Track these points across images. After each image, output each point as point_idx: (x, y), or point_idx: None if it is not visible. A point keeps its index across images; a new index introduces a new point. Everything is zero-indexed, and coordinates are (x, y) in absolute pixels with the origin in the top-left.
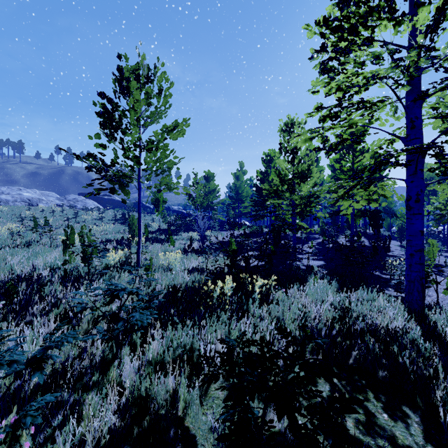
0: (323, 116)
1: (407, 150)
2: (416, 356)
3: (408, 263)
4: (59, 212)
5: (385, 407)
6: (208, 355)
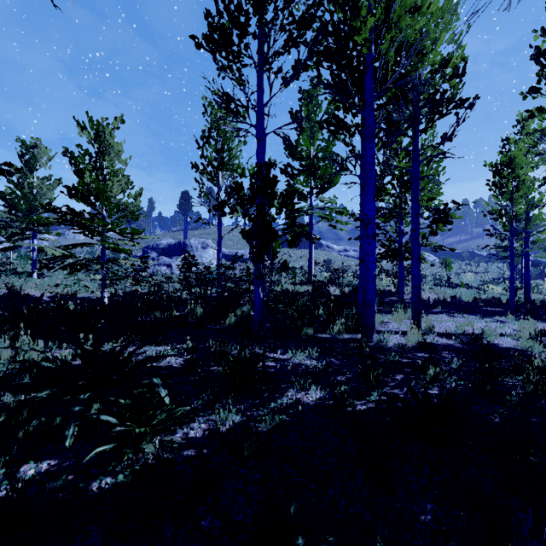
0: None
1: None
2: None
3: None
4: None
5: None
6: None
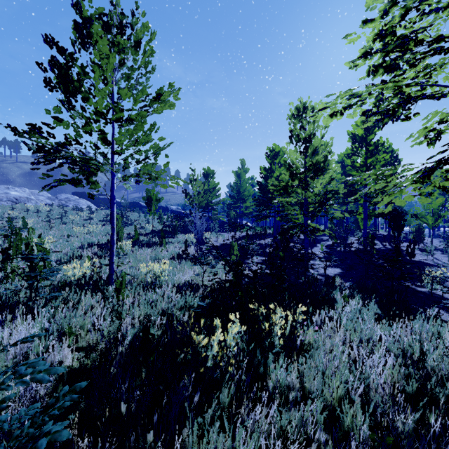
0: (374, 66)
1: None
2: None
3: None
4: (47, 212)
5: None
6: None
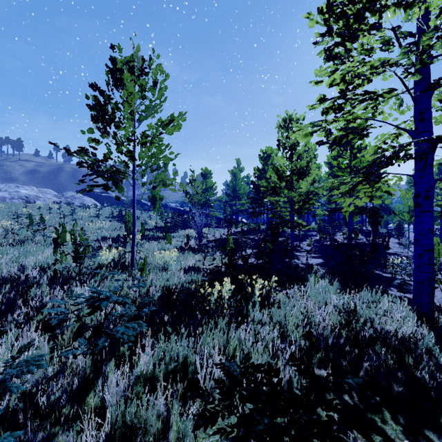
0: (326, 108)
1: (425, 140)
2: (436, 370)
3: (416, 263)
4: (56, 209)
5: (405, 432)
6: (205, 370)
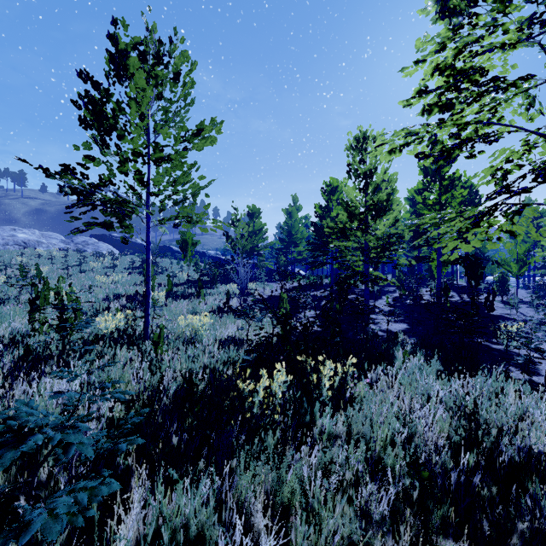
0: (429, 105)
1: None
2: None
3: None
4: (62, 258)
5: None
6: None
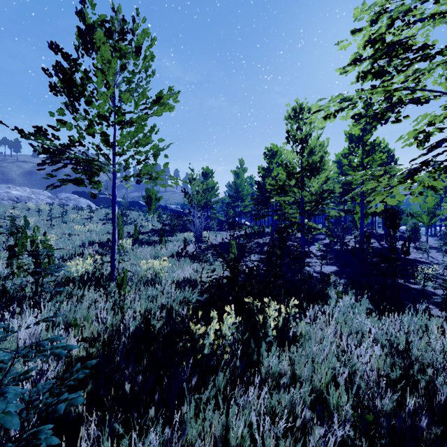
0: (363, 72)
1: None
2: None
3: None
4: (48, 211)
5: None
6: None
